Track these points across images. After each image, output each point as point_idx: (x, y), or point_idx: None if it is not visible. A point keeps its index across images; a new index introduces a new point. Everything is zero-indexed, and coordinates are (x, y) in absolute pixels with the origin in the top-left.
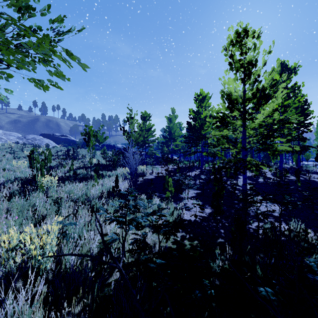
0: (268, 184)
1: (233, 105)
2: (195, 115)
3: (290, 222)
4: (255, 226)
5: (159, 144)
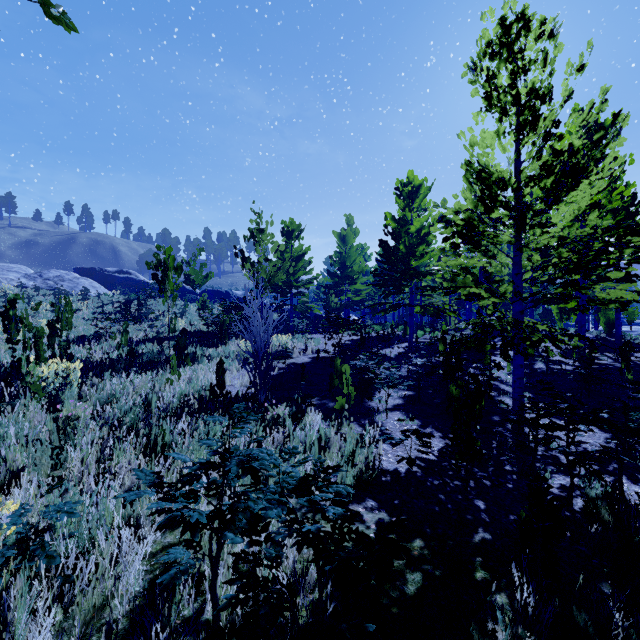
0: (558, 374)
1: (495, 193)
2: (397, 226)
3: (638, 475)
4: (557, 488)
5: (320, 290)
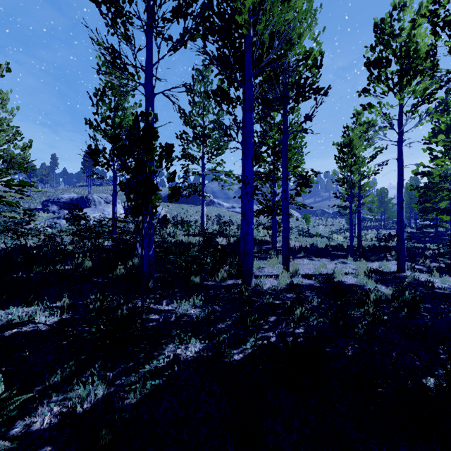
0: None
1: None
2: None
3: None
4: None
5: None
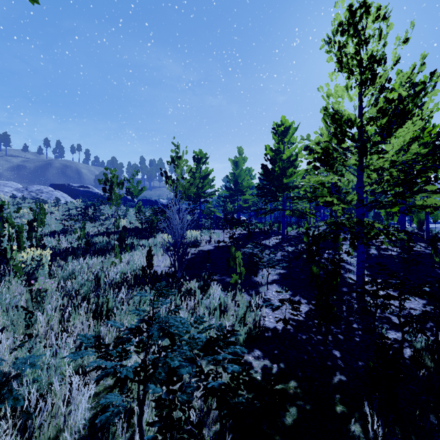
0: (386, 258)
1: (345, 129)
2: (274, 154)
3: None
4: (391, 341)
5: (220, 199)
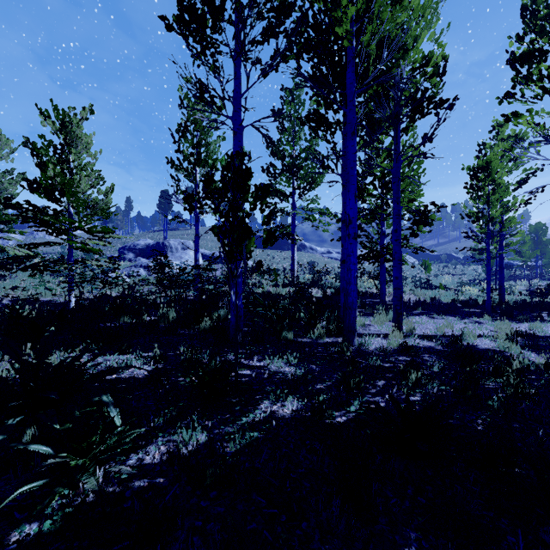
0: None
1: None
2: None
3: None
4: None
5: None
